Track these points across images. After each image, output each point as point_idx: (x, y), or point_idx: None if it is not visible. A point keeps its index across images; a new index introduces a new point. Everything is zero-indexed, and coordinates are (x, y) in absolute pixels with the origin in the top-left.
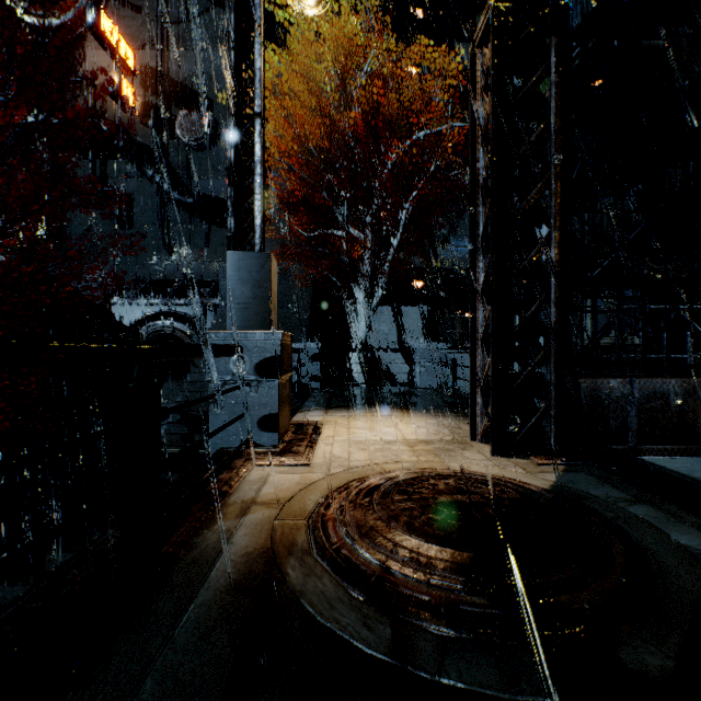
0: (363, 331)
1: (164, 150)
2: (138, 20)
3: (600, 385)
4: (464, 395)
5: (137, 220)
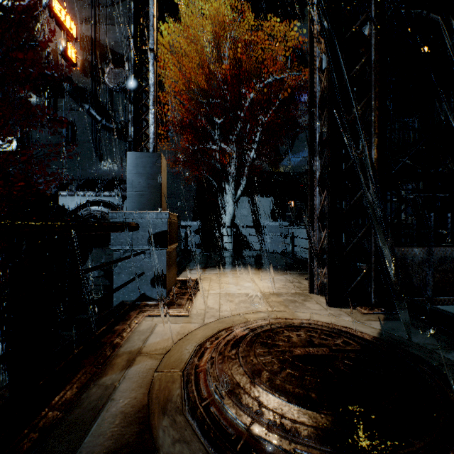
0: (230, 213)
1: (97, 92)
2: (79, 4)
3: (406, 252)
4: (300, 258)
5: (78, 139)
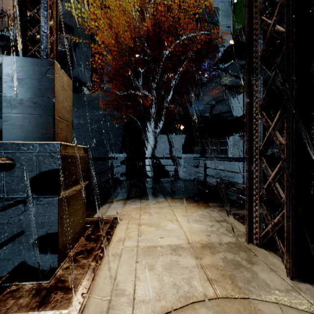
0: (151, 147)
1: None
2: None
3: None
4: (212, 186)
5: None
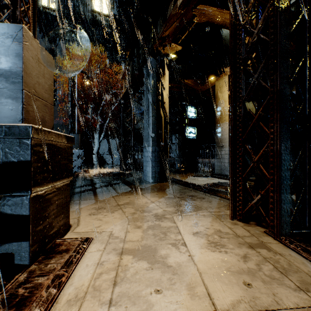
0: (96, 148)
1: None
2: None
3: (141, 159)
4: None
5: None
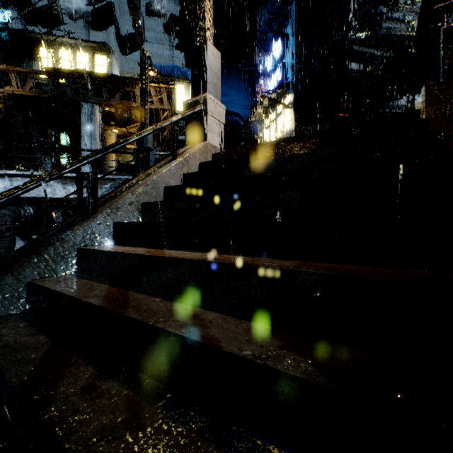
0: None
1: None
2: None
3: None
4: None
5: None
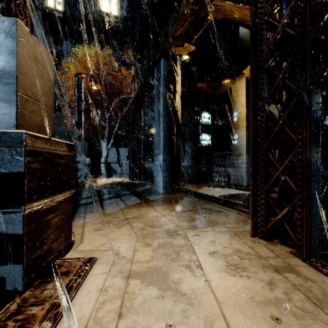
0: (105, 156)
1: None
2: None
3: (151, 168)
4: None
5: None
